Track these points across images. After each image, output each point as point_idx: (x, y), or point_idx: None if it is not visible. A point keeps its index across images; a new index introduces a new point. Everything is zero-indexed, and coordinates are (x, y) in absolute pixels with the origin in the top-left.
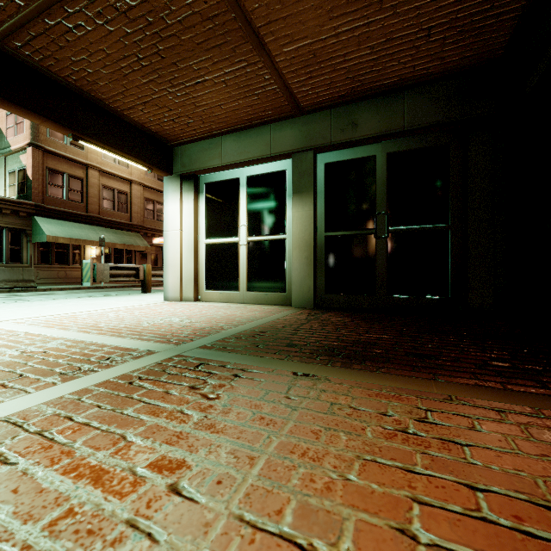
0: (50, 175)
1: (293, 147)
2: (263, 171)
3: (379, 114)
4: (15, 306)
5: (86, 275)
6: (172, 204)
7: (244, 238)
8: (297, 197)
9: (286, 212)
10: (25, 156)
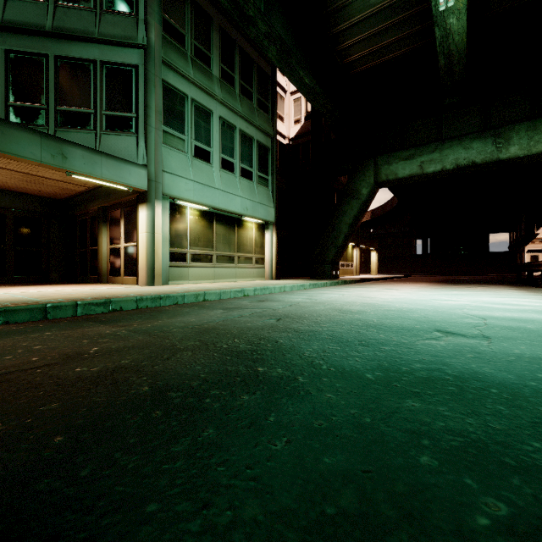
0: None
1: None
2: None
3: (11, 199)
4: None
5: None
6: None
7: None
8: None
9: None
10: None
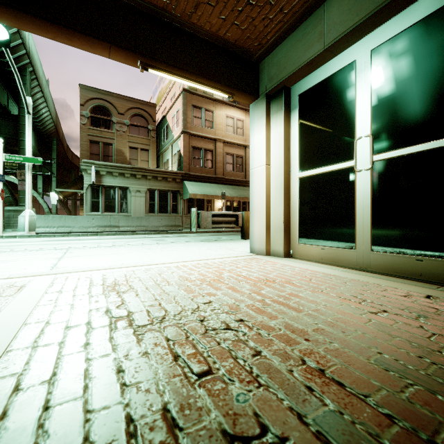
0: (193, 151)
1: None
2: (411, 20)
3: None
4: (129, 249)
5: (193, 222)
6: (258, 134)
7: (364, 158)
8: None
9: None
10: (180, 141)
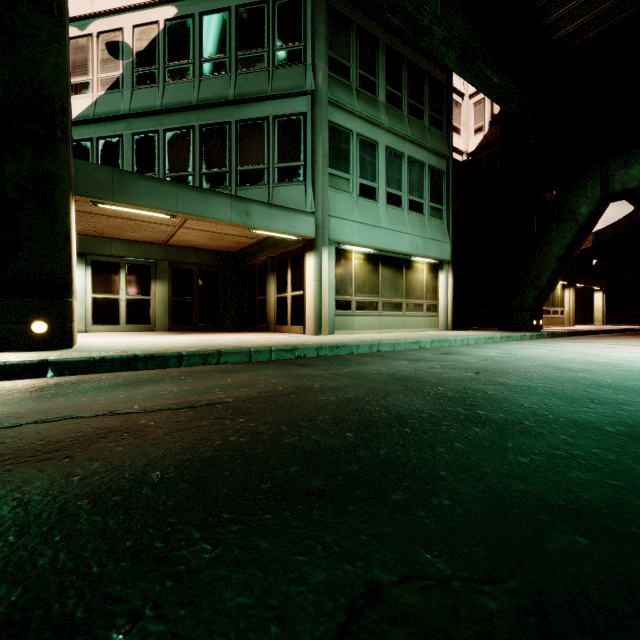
0: None
1: (159, 258)
2: (137, 263)
3: (197, 256)
4: None
5: None
6: None
7: (124, 296)
8: (160, 281)
9: (151, 286)
10: None
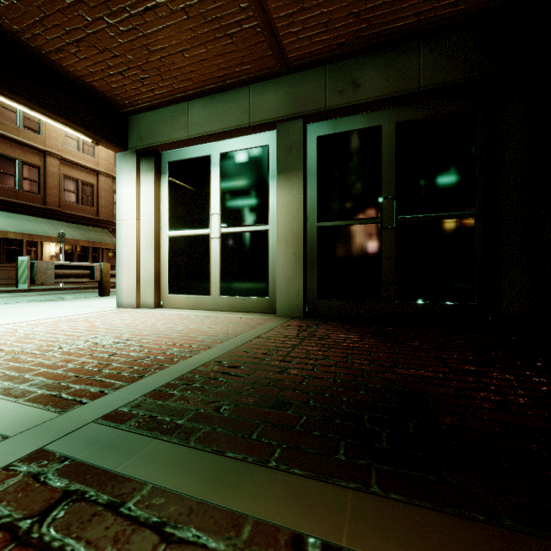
0: None
1: (277, 114)
2: (241, 146)
3: (387, 71)
4: None
5: (22, 276)
6: (127, 187)
7: (216, 229)
8: (283, 178)
9: (268, 197)
10: None
